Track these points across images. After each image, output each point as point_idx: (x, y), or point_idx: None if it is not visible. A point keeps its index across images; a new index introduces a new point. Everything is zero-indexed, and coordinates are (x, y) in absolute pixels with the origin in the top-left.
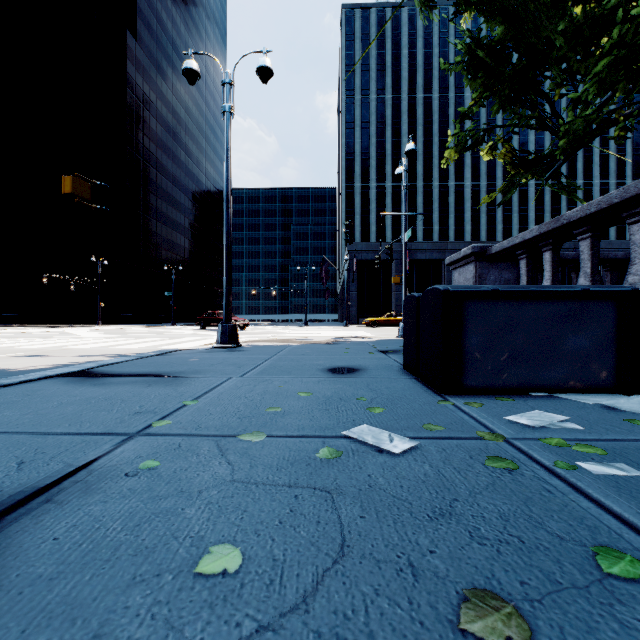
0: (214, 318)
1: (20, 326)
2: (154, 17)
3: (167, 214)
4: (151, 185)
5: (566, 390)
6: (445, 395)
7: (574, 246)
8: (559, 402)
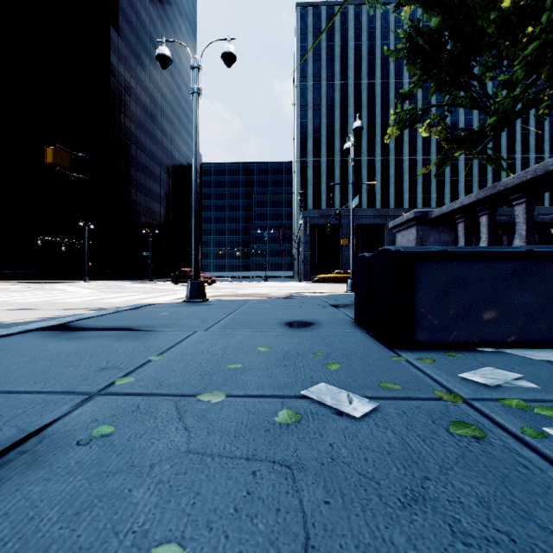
0: (185, 275)
1: (18, 282)
2: (134, 14)
3: (145, 185)
4: (131, 160)
5: (511, 345)
6: (396, 350)
7: (499, 212)
8: (507, 358)
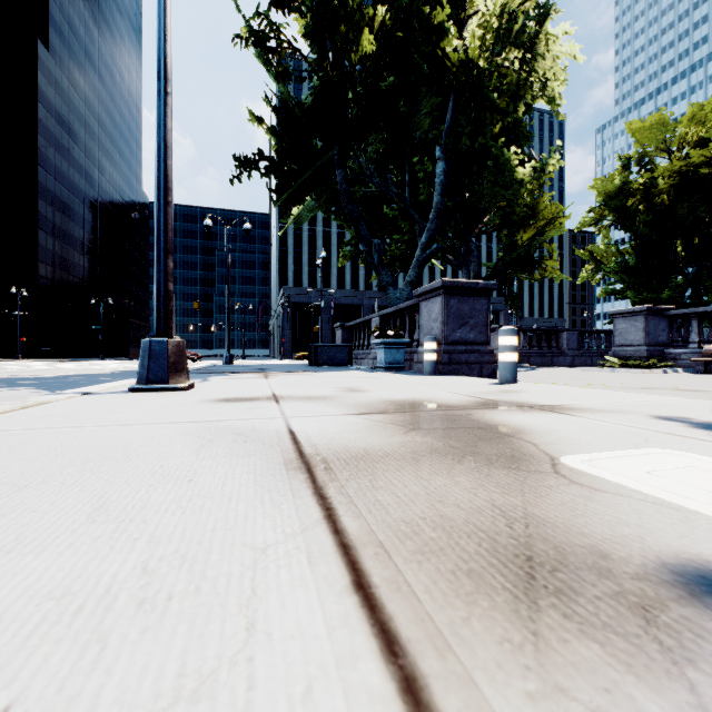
0: None
1: None
2: (66, 23)
3: (79, 238)
4: (63, 207)
5: (339, 365)
6: (314, 367)
7: None
8: (334, 367)
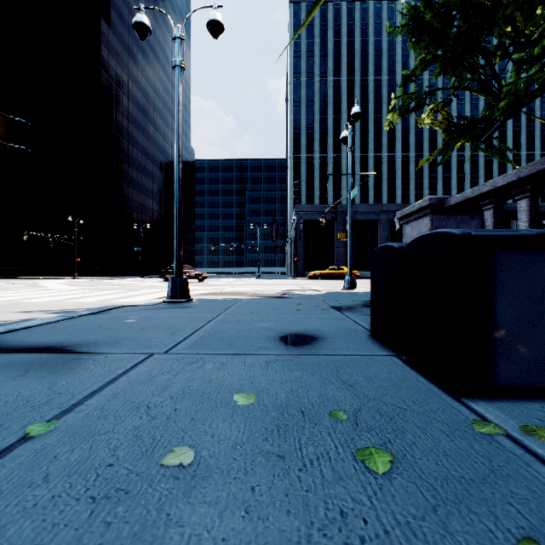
0: None
1: (5, 278)
2: (126, 8)
3: (137, 180)
4: (123, 155)
5: None
6: (467, 400)
7: None
8: None
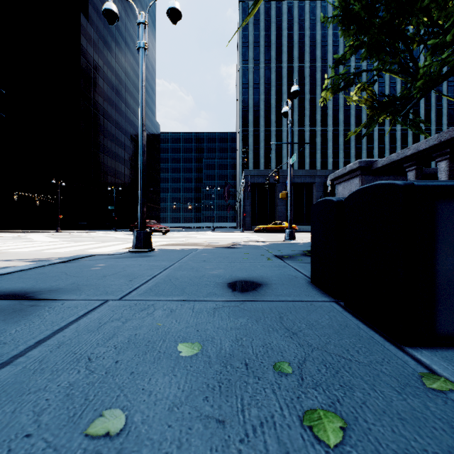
0: None
1: None
2: (101, 4)
3: (111, 149)
4: (99, 128)
5: None
6: (410, 349)
7: None
8: None
